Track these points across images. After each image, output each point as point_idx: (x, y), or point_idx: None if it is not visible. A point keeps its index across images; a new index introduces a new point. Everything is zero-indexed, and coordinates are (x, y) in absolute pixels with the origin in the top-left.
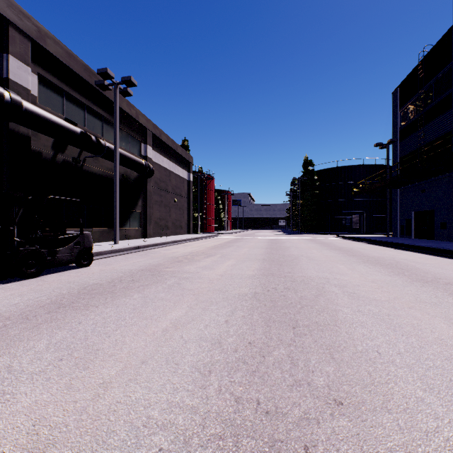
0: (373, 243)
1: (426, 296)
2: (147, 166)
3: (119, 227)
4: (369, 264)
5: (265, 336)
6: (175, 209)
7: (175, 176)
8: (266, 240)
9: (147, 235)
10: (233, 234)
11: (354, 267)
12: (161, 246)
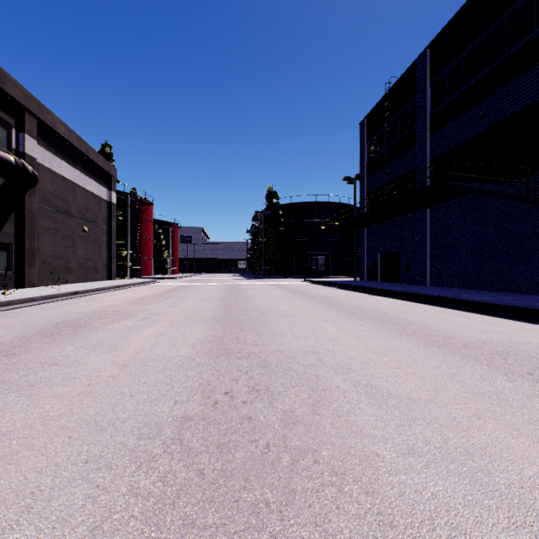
0: (345, 288)
1: (469, 377)
2: (21, 167)
3: None
4: (358, 318)
5: None
6: (85, 243)
7: (84, 193)
8: (222, 287)
9: (25, 283)
10: (180, 279)
11: (344, 326)
12: (42, 302)
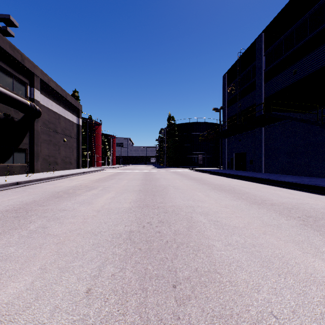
0: (213, 174)
1: (267, 218)
2: (33, 107)
3: (1, 163)
4: (217, 190)
5: (139, 316)
6: (65, 148)
7: (64, 119)
8: (142, 173)
9: (34, 170)
10: (117, 168)
11: (209, 194)
12: (46, 181)
